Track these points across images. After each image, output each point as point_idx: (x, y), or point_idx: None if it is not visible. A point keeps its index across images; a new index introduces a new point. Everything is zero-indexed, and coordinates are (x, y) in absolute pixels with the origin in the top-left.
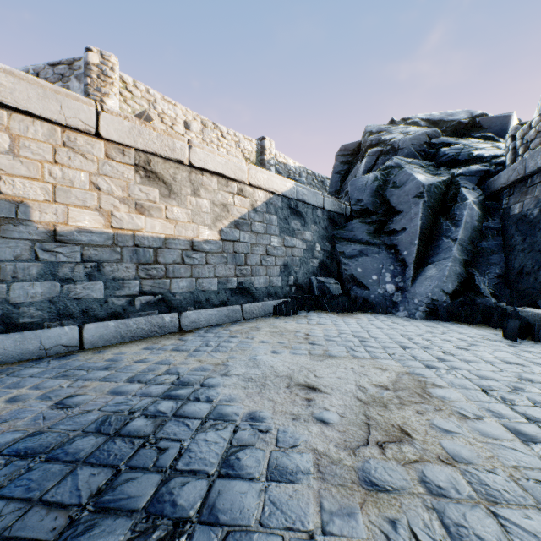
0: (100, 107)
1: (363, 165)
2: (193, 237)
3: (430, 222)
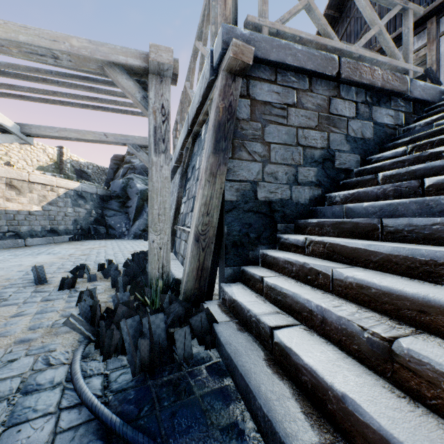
0: None
1: (122, 172)
2: (30, 210)
3: (141, 204)
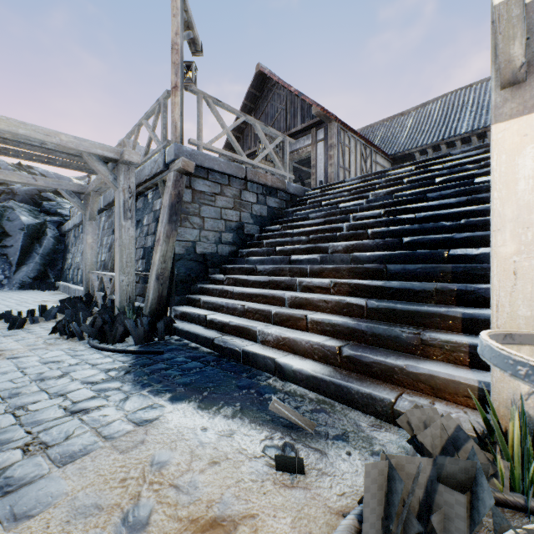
0: None
1: None
2: None
3: (29, 244)
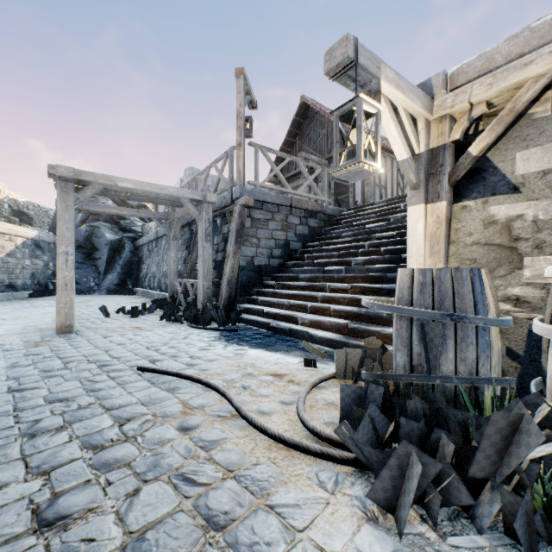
0: None
1: (81, 217)
2: None
3: (112, 256)
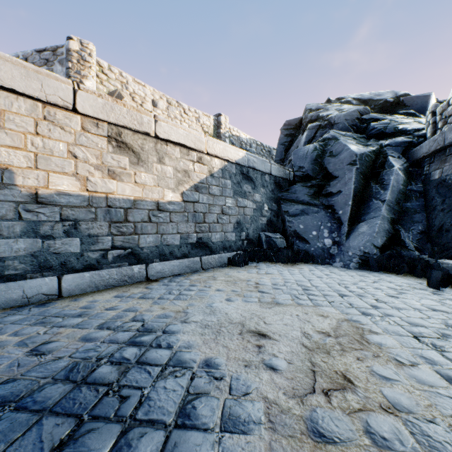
0: (76, 86)
1: (304, 137)
2: (158, 199)
3: (362, 186)
